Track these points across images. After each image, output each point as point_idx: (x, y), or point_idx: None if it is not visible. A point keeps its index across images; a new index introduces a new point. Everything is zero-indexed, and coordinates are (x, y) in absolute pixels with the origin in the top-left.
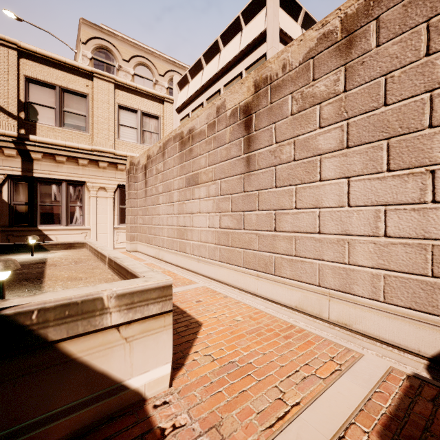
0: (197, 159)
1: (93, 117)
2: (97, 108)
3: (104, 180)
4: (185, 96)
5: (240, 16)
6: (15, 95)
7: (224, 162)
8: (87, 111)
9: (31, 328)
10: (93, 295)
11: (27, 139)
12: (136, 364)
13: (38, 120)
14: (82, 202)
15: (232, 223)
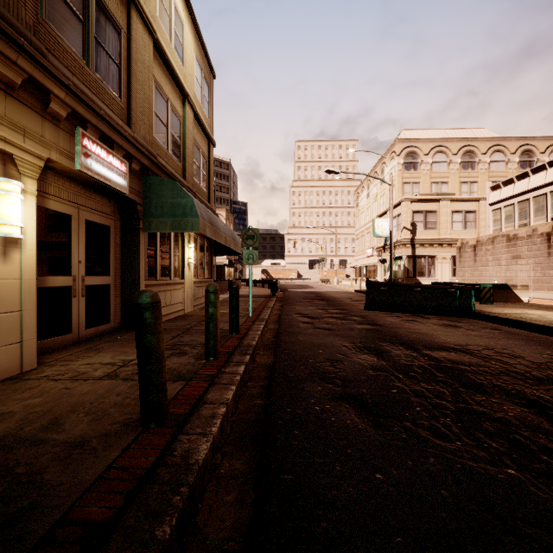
0: (519, 248)
1: (439, 221)
2: (441, 216)
3: (445, 253)
4: (497, 197)
5: (545, 164)
6: (409, 221)
7: (536, 252)
8: (436, 219)
9: (509, 287)
10: (516, 284)
11: (414, 239)
12: (522, 296)
13: (416, 229)
14: (434, 266)
15: (540, 275)
